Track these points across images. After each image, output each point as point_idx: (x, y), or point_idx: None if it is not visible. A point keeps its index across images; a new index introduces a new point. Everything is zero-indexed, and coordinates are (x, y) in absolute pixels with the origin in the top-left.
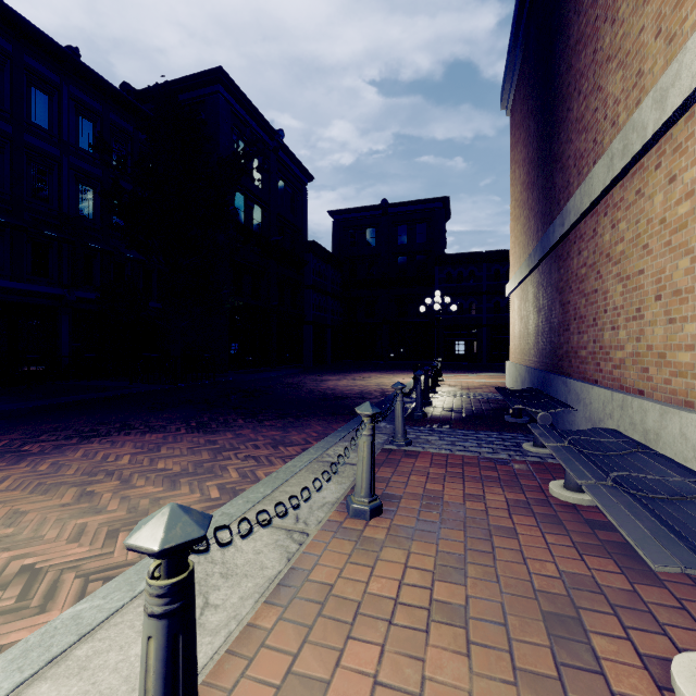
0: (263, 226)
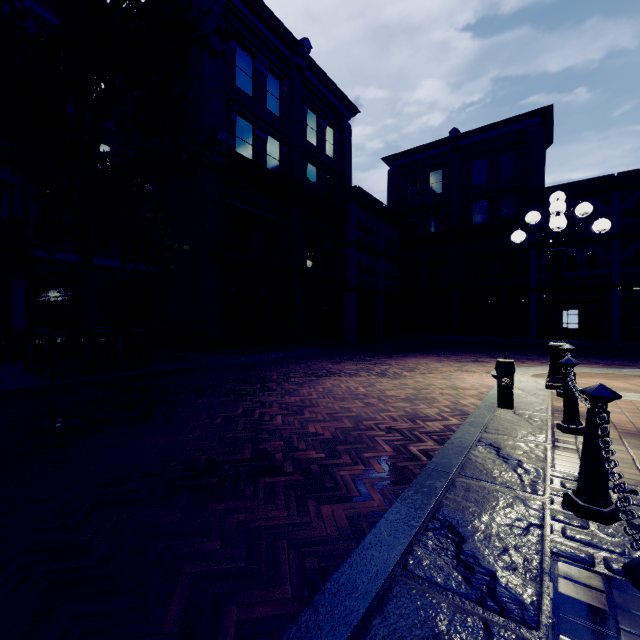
0: (282, 165)
